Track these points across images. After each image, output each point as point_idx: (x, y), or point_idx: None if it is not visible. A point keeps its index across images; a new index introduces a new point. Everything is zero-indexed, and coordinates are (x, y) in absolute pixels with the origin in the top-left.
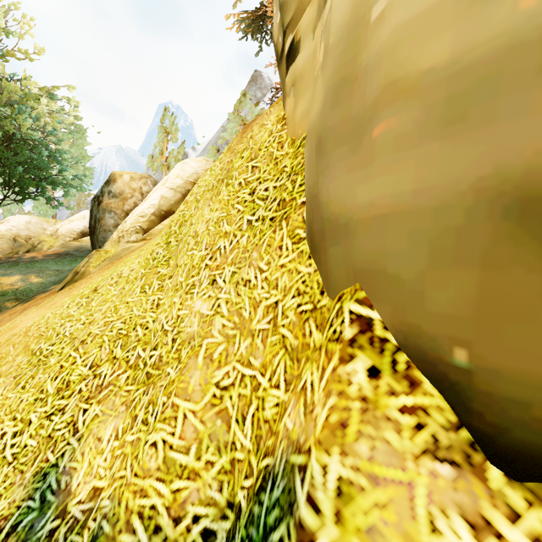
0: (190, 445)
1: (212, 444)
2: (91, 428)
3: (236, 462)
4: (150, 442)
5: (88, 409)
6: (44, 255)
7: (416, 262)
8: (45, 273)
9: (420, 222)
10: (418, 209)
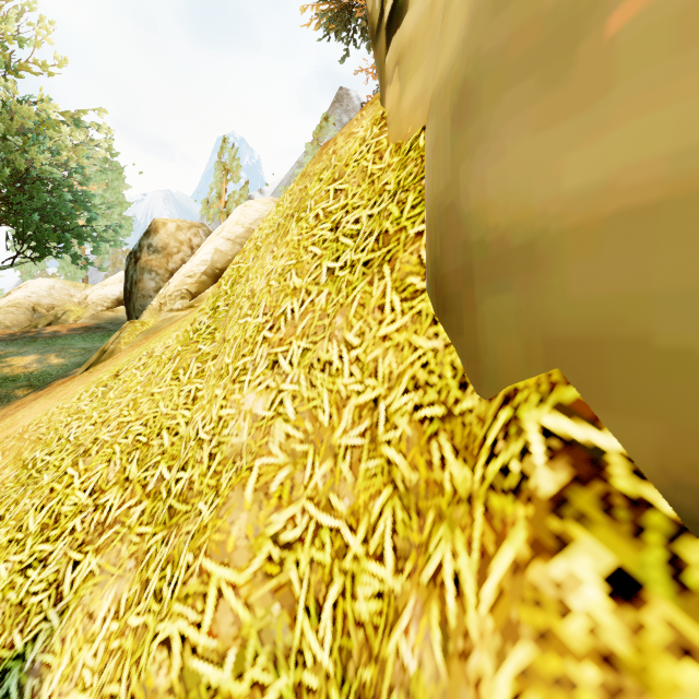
0: (225, 649)
1: (264, 649)
2: (82, 594)
3: (305, 693)
4: (160, 637)
5: (80, 561)
6: (69, 329)
7: None
8: (68, 353)
9: None
10: None
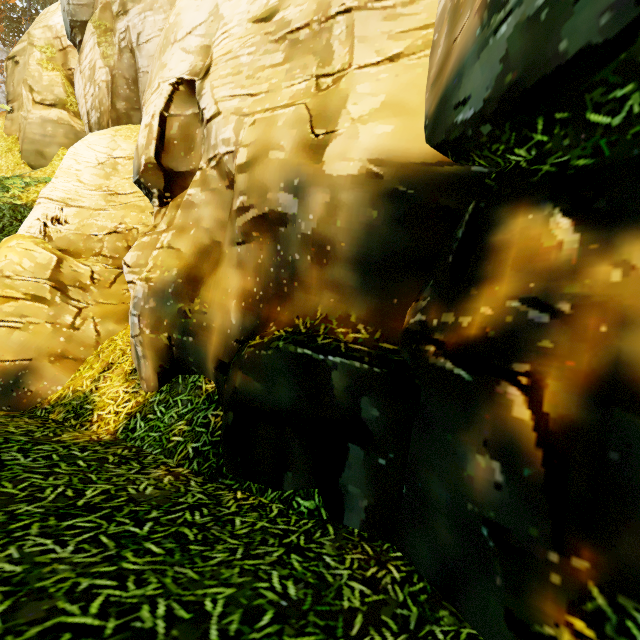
0: None
1: None
2: None
3: None
4: None
5: None
6: None
7: (30, 155)
8: None
9: (31, 152)
10: (30, 151)
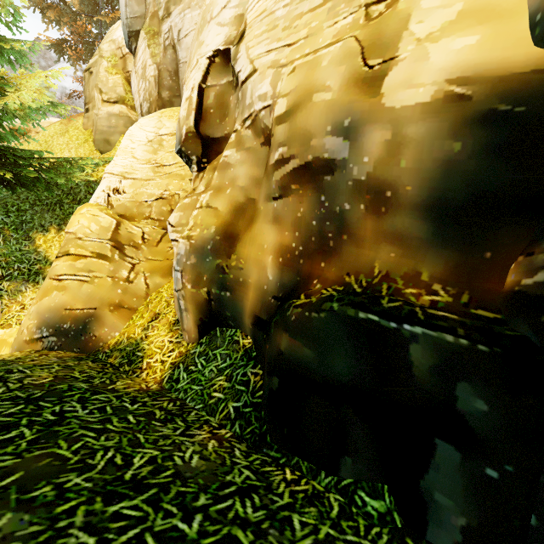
0: None
1: None
2: None
3: None
4: None
5: None
6: None
7: (100, 143)
8: None
9: (100, 140)
10: (100, 140)
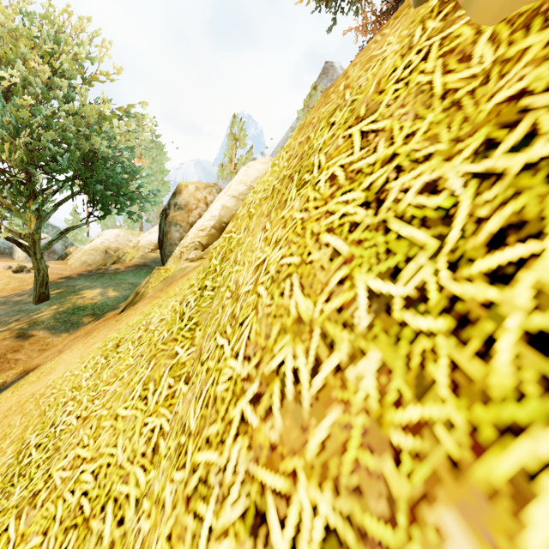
0: None
1: None
2: None
3: None
4: None
5: None
6: (126, 266)
7: None
8: (121, 287)
9: None
10: None
